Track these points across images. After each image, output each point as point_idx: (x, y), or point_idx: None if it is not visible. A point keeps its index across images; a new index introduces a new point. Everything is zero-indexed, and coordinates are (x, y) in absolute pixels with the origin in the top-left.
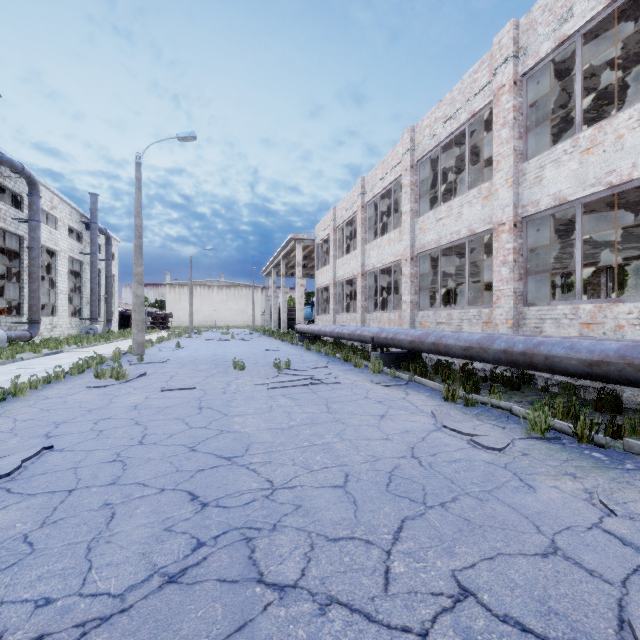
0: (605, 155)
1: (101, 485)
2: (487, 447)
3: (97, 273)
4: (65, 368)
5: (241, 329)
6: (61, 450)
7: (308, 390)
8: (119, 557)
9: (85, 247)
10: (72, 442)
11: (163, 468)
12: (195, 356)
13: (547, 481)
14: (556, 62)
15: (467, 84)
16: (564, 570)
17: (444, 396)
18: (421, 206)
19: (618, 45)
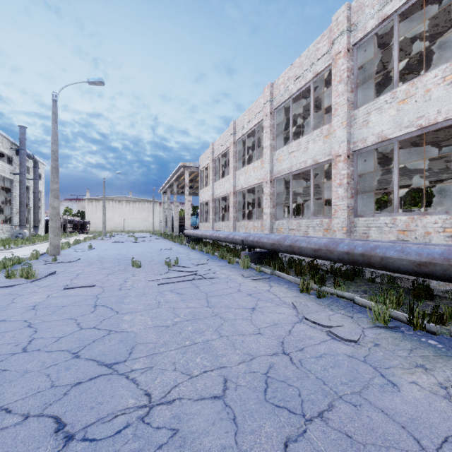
0: (416, 104)
1: None
2: (345, 339)
3: (25, 189)
4: None
5: (144, 233)
6: None
7: (192, 285)
8: None
9: (15, 168)
10: None
11: (37, 384)
12: (103, 255)
13: (405, 376)
14: (377, 37)
15: (312, 52)
16: None
17: (300, 288)
18: (277, 143)
19: (420, 27)
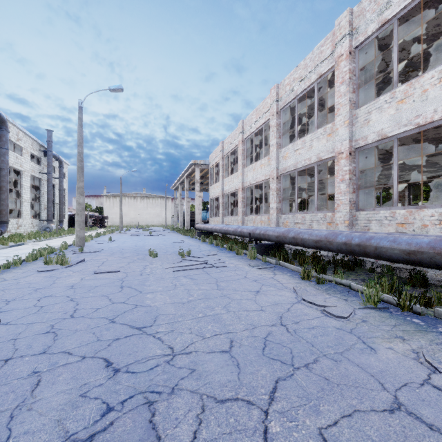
0: (414, 104)
1: (33, 354)
2: (336, 316)
3: (52, 187)
4: (23, 256)
5: (157, 227)
6: (6, 324)
7: (203, 272)
8: (36, 425)
9: (43, 168)
10: (17, 316)
11: (86, 338)
12: (122, 247)
13: (383, 343)
14: (378, 39)
15: (316, 54)
16: (409, 425)
17: (302, 276)
18: (283, 141)
19: (421, 28)
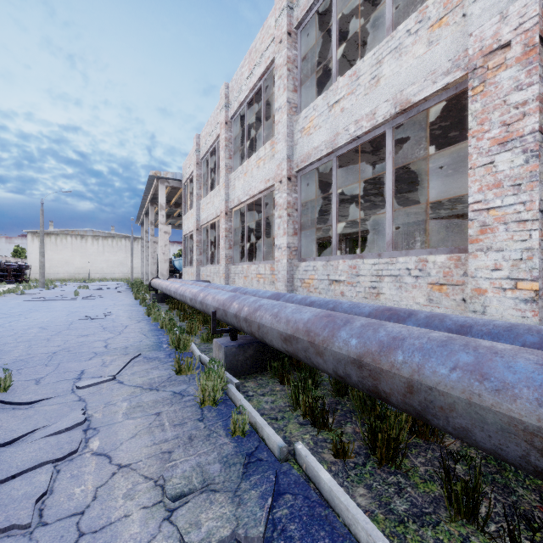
0: None
1: None
2: None
3: None
4: None
5: (117, 281)
6: None
7: None
8: None
9: None
10: None
11: None
12: None
13: None
14: None
15: None
16: None
17: None
18: (303, 99)
19: None
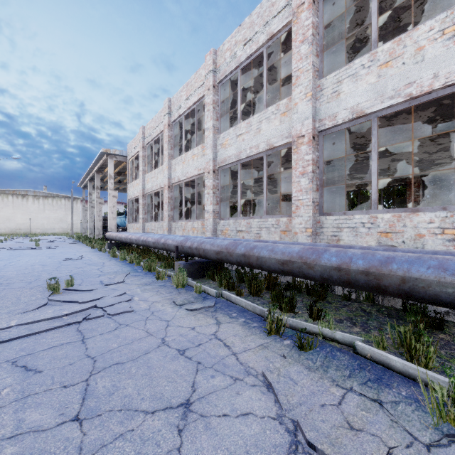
0: (405, 67)
1: None
2: None
3: None
4: None
5: (59, 236)
6: None
7: (74, 336)
8: None
9: None
10: None
11: None
12: None
13: None
14: None
15: (266, 8)
16: None
17: (267, 329)
18: (222, 125)
19: None
